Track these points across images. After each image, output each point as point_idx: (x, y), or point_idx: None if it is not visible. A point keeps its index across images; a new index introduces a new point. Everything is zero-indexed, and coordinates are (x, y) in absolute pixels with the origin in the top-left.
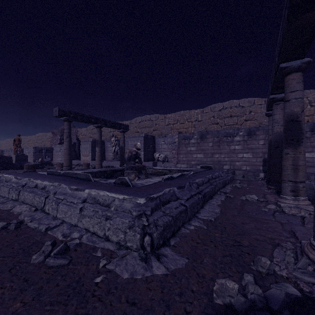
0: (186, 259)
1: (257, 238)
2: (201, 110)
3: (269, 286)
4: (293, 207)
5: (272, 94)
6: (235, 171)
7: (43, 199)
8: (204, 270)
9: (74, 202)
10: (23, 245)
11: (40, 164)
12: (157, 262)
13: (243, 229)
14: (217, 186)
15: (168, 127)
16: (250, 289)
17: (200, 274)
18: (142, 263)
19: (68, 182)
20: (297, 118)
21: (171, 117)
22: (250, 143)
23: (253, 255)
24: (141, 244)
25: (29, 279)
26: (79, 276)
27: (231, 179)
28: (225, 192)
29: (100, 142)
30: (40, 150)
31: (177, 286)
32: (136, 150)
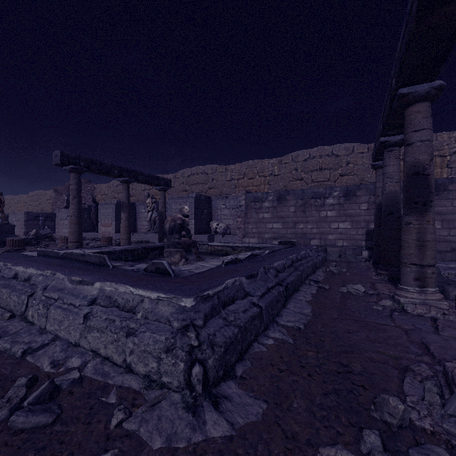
0: (263, 402)
1: (373, 358)
2: (278, 160)
3: (407, 452)
4: (418, 304)
5: (384, 136)
6: (327, 247)
7: (24, 298)
8: (296, 425)
9: (75, 303)
10: None
11: (34, 238)
12: (213, 413)
13: (350, 342)
14: (304, 272)
15: (231, 183)
16: None
17: (289, 433)
18: (188, 414)
19: (68, 269)
20: (423, 171)
21: (235, 170)
22: (349, 208)
23: (371, 389)
24: (187, 380)
25: None
26: (71, 449)
27: (323, 261)
28: (316, 280)
29: (128, 206)
30: (36, 217)
31: None
32: (182, 217)
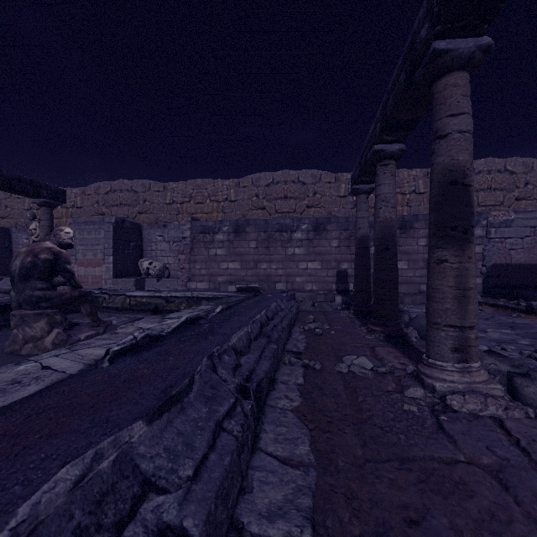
0: None
1: None
2: (235, 182)
3: None
4: (466, 394)
5: (380, 143)
6: (296, 293)
7: None
8: None
9: None
10: None
11: None
12: None
13: None
14: (281, 342)
15: (172, 208)
16: None
17: None
18: None
19: None
20: (464, 178)
21: (178, 190)
22: (318, 244)
23: None
24: None
25: None
26: None
27: (297, 313)
28: (296, 351)
29: None
30: None
31: None
32: (55, 247)
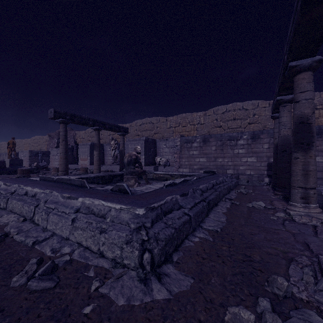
0: (191, 278)
1: (268, 252)
2: (203, 113)
3: (289, 313)
4: (303, 216)
5: (279, 96)
6: (239, 175)
7: (32, 208)
8: (213, 293)
9: (66, 211)
10: (4, 263)
11: (35, 168)
12: (158, 284)
13: (253, 241)
14: (221, 192)
15: (170, 130)
16: (268, 319)
17: (208, 298)
18: (141, 284)
19: (60, 189)
20: (307, 120)
21: (173, 120)
22: (254, 147)
23: (266, 272)
24: (140, 262)
25: (6, 308)
26: (66, 303)
27: (235, 185)
28: (230, 198)
29: (98, 146)
30: (36, 154)
31: (182, 315)
32: (136, 154)
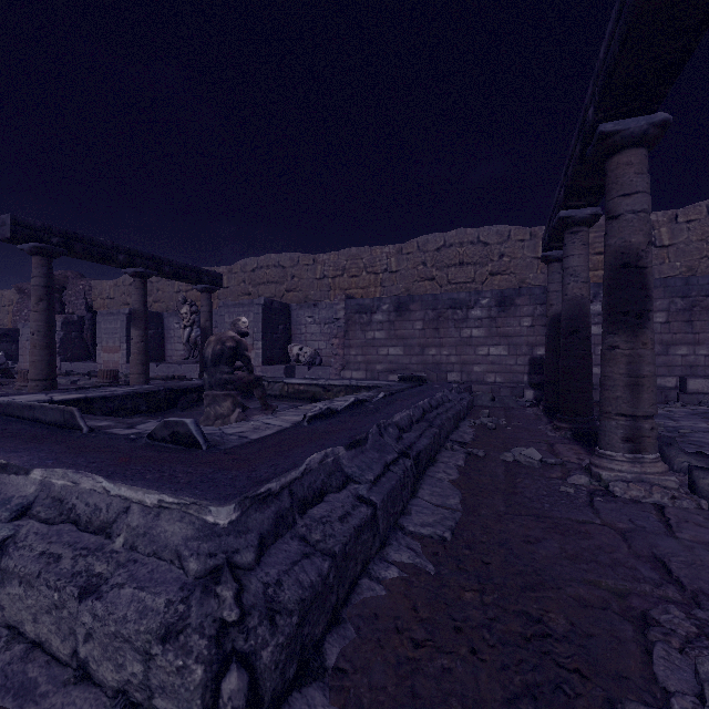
0: None
1: (582, 599)
2: (396, 249)
3: None
4: (632, 482)
5: (565, 209)
6: (473, 385)
7: None
8: None
9: None
10: None
11: None
12: None
13: (536, 564)
14: (444, 429)
15: (322, 283)
16: None
17: None
18: None
19: None
20: (637, 261)
21: (329, 262)
22: (504, 324)
23: (595, 678)
24: (210, 708)
25: None
26: None
27: (469, 407)
28: (461, 441)
29: (144, 317)
30: None
31: None
32: (237, 336)
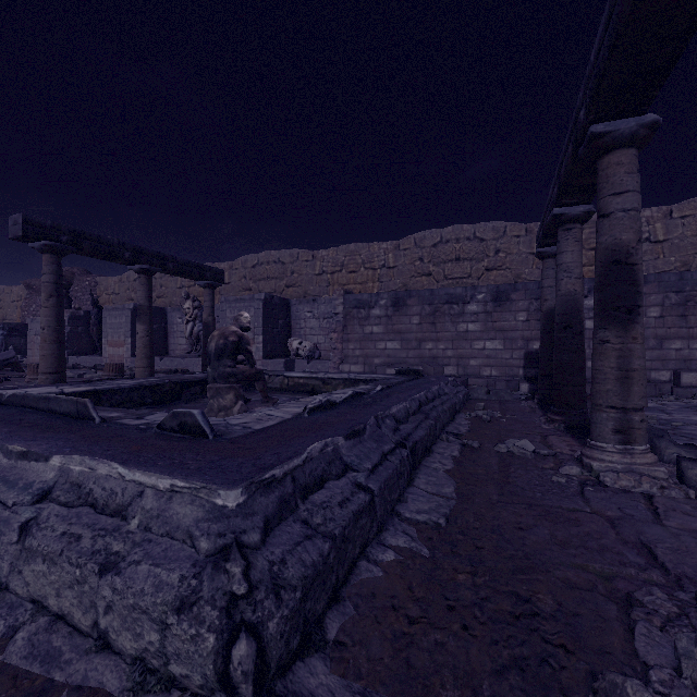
0: None
1: (570, 581)
2: (394, 245)
3: None
4: (622, 472)
5: (559, 206)
6: (469, 378)
7: None
8: None
9: (6, 500)
10: None
11: None
12: None
13: (527, 549)
14: (439, 421)
15: (321, 279)
16: None
17: None
18: None
19: (9, 428)
20: (627, 258)
21: (328, 258)
22: (500, 318)
23: (579, 653)
24: (222, 673)
25: None
26: None
27: (465, 400)
28: (457, 433)
29: (149, 312)
30: None
31: None
32: (239, 331)
